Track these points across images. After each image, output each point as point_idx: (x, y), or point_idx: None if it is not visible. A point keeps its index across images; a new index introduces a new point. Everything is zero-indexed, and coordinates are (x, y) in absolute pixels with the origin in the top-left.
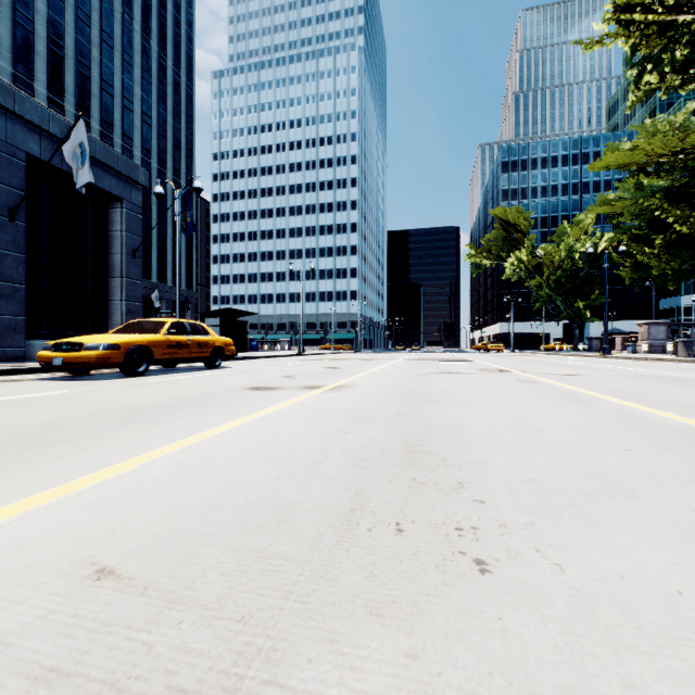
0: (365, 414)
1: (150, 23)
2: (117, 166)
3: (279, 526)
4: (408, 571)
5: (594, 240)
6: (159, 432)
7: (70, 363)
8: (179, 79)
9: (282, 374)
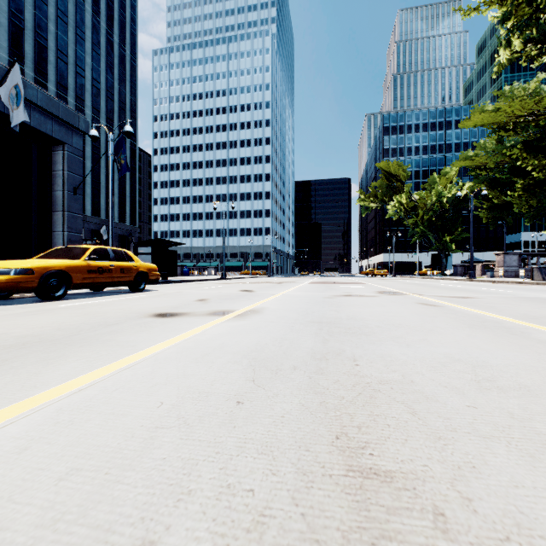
0: (272, 356)
1: (99, 5)
2: (59, 113)
3: None
4: None
5: (457, 188)
6: None
7: None
8: (124, 53)
9: (198, 297)
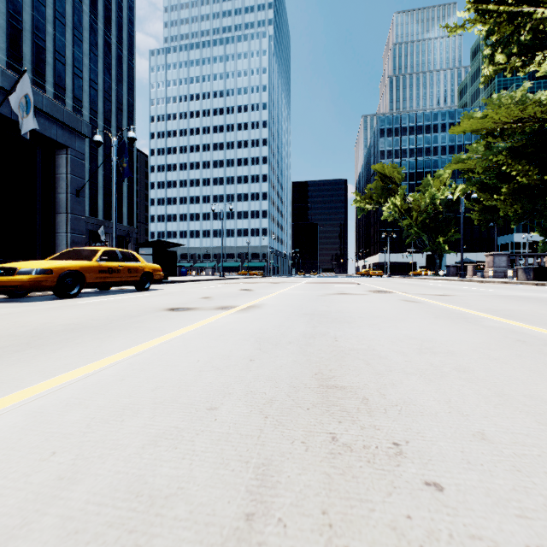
0: (272, 336)
1: (97, 6)
2: (63, 118)
3: None
4: None
5: (451, 190)
6: (43, 363)
7: (3, 286)
8: (122, 54)
9: (202, 295)
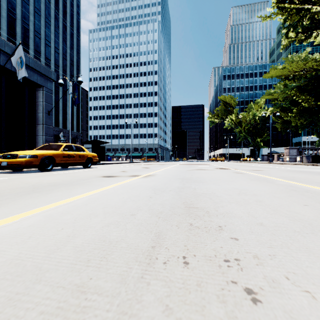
0: (161, 188)
1: (59, 5)
2: (40, 70)
3: (100, 261)
4: (196, 303)
5: (264, 111)
6: (44, 198)
7: (10, 164)
8: (73, 32)
9: (121, 170)
